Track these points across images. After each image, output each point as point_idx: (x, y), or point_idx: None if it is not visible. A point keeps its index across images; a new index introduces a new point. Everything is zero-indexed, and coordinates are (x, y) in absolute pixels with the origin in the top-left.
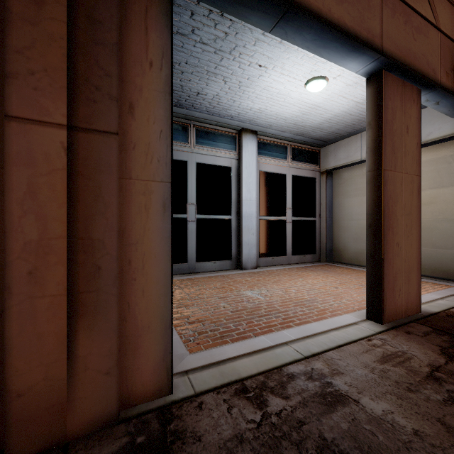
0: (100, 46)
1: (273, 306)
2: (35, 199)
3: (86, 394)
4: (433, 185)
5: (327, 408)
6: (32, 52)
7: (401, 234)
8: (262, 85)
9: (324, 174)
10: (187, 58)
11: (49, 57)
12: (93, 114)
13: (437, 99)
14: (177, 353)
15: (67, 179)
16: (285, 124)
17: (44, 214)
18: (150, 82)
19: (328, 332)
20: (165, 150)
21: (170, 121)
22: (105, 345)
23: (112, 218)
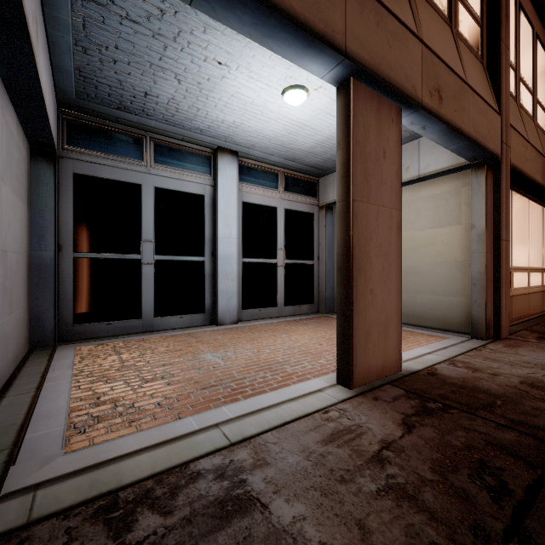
0: None
1: (230, 372)
2: None
3: None
4: (432, 224)
5: (219, 523)
6: None
7: (377, 279)
8: (229, 90)
9: (323, 209)
10: (116, 40)
11: None
12: None
13: (422, 123)
14: (44, 455)
15: None
16: (271, 145)
17: None
18: None
19: (280, 404)
20: None
21: None
22: None
23: None
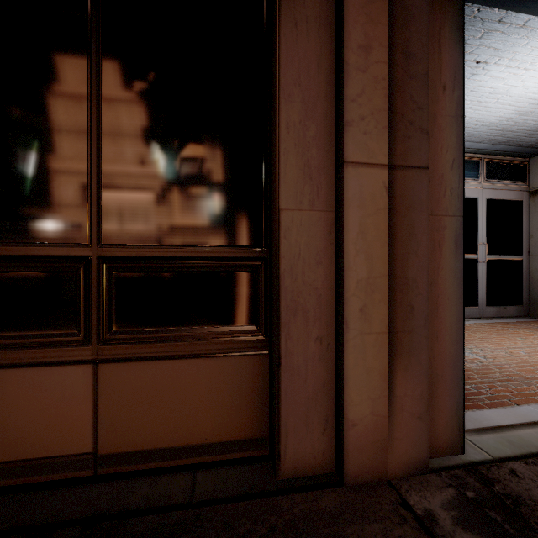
0: (413, 79)
1: (508, 369)
2: (364, 239)
3: (402, 436)
4: None
5: None
6: (362, 99)
7: None
8: (470, 86)
9: (537, 194)
10: None
11: (374, 100)
12: (407, 150)
13: None
14: None
15: (387, 218)
16: (485, 132)
17: (370, 253)
18: (443, 108)
19: None
20: (457, 181)
21: (462, 148)
22: (417, 389)
23: (423, 257)
